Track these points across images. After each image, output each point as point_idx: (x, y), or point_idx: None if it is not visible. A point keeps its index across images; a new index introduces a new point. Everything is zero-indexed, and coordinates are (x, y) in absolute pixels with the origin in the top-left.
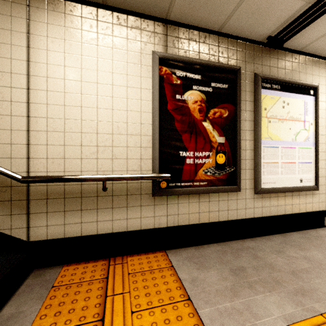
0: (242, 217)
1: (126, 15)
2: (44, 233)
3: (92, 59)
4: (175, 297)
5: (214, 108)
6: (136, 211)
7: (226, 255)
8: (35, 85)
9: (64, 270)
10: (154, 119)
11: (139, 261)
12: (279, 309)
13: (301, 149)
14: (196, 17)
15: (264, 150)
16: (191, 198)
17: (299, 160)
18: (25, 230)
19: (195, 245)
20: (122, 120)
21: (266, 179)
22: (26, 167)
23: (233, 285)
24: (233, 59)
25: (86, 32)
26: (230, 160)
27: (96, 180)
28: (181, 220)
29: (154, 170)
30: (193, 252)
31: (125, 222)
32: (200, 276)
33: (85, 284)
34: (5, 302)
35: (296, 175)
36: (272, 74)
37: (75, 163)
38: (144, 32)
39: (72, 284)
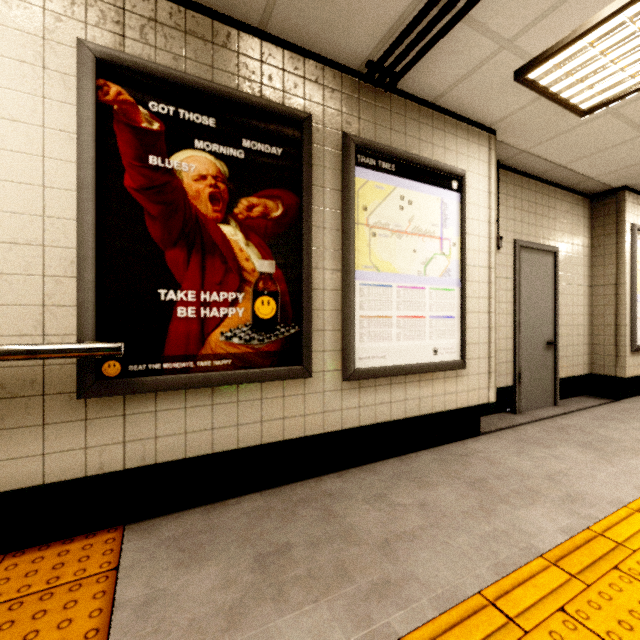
0: (316, 431)
1: None
2: None
3: None
4: None
5: (249, 196)
6: (28, 439)
7: (268, 519)
8: None
9: None
10: (81, 207)
11: (33, 567)
12: None
13: (436, 291)
14: None
15: (363, 290)
16: (193, 397)
17: (432, 313)
18: None
19: (208, 502)
20: None
21: (366, 349)
22: None
23: (240, 598)
24: (296, 97)
25: None
26: (288, 311)
27: None
28: (163, 450)
29: (81, 333)
30: (194, 521)
31: None
32: (173, 585)
33: None
34: None
35: (426, 342)
36: (380, 139)
37: None
38: None
39: None
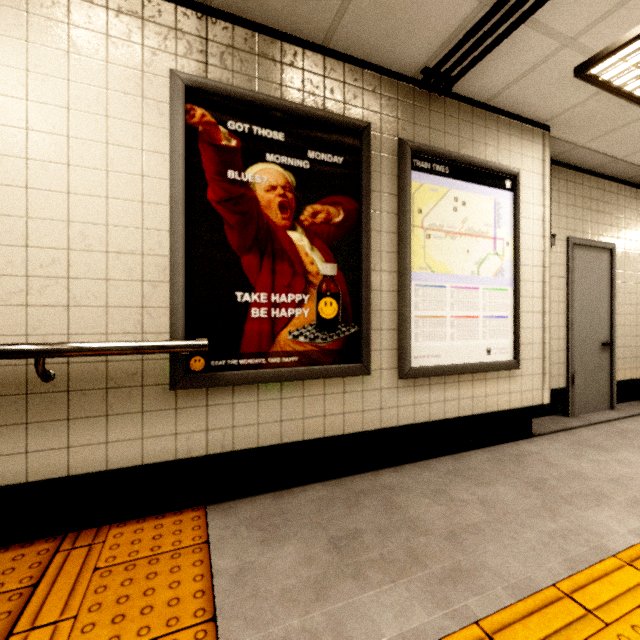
0: (373, 427)
1: None
2: None
3: (13, 73)
4: (183, 618)
5: (313, 204)
6: (130, 424)
7: (334, 507)
8: None
9: None
10: (173, 220)
11: (136, 536)
12: (400, 620)
13: (489, 291)
14: (269, 7)
15: (418, 291)
16: (264, 391)
17: (485, 313)
18: None
19: (276, 489)
20: (94, 220)
21: (421, 348)
22: None
23: (322, 574)
24: (355, 107)
25: None
26: (348, 312)
27: (13, 355)
28: (239, 438)
29: (173, 332)
30: (266, 505)
31: (101, 450)
32: (260, 559)
33: None
34: None
35: (479, 342)
36: (434, 143)
37: None
38: (151, 26)
39: None
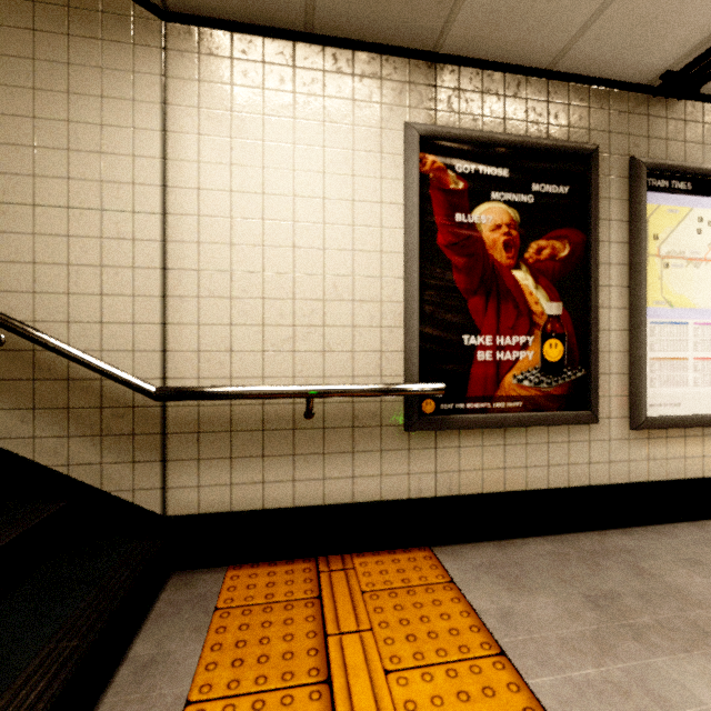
0: (601, 482)
1: (351, 50)
2: (193, 500)
3: (284, 148)
4: (472, 648)
5: (538, 240)
6: (371, 462)
7: (570, 564)
8: (177, 206)
9: (232, 577)
10: (408, 267)
11: (380, 567)
12: None
13: None
14: (500, 42)
15: (654, 329)
16: (488, 436)
17: None
18: (158, 494)
19: (494, 538)
20: (343, 272)
21: (657, 395)
22: (160, 369)
23: (596, 631)
24: (581, 129)
25: (273, 93)
26: (574, 354)
27: (294, 395)
28: (465, 483)
29: (408, 375)
30: (492, 554)
31: (348, 484)
32: (518, 606)
33: (278, 609)
34: (134, 632)
35: None
36: (671, 156)
37: (252, 360)
38: (388, 83)
39: (253, 607)
